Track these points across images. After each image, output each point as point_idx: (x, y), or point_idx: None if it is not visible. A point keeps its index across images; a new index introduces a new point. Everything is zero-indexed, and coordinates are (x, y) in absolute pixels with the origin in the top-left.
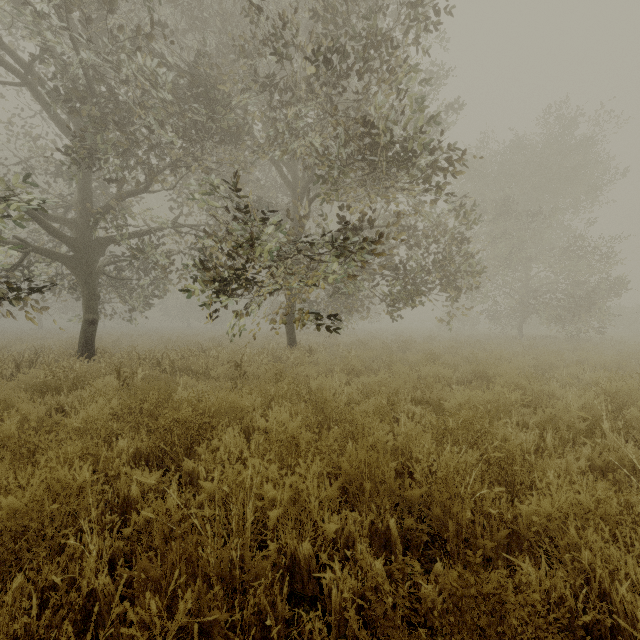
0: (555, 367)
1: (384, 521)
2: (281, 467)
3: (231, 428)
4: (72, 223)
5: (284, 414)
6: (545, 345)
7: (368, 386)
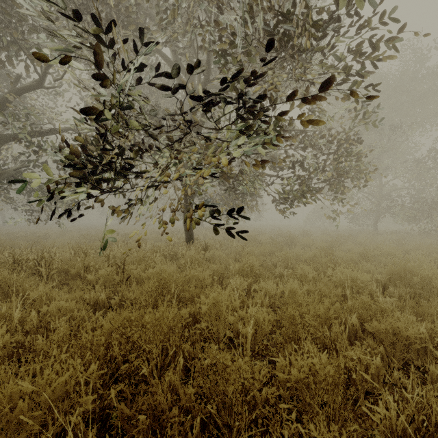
0: None
1: None
2: None
3: None
4: None
5: None
6: (408, 239)
7: (286, 314)
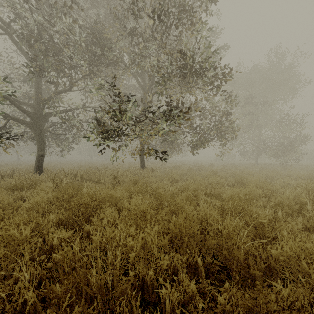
0: (276, 178)
1: (194, 258)
2: (137, 228)
3: (110, 208)
4: (31, 105)
5: (138, 200)
6: (269, 168)
7: (182, 187)
